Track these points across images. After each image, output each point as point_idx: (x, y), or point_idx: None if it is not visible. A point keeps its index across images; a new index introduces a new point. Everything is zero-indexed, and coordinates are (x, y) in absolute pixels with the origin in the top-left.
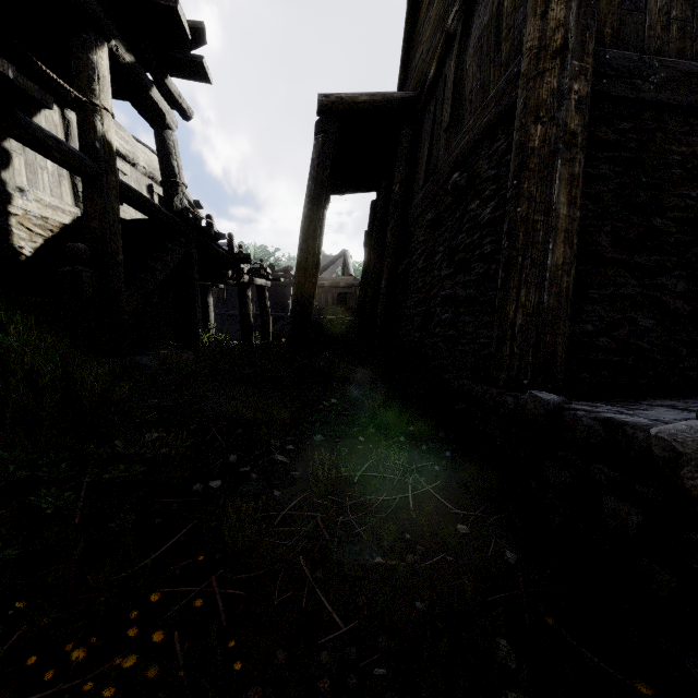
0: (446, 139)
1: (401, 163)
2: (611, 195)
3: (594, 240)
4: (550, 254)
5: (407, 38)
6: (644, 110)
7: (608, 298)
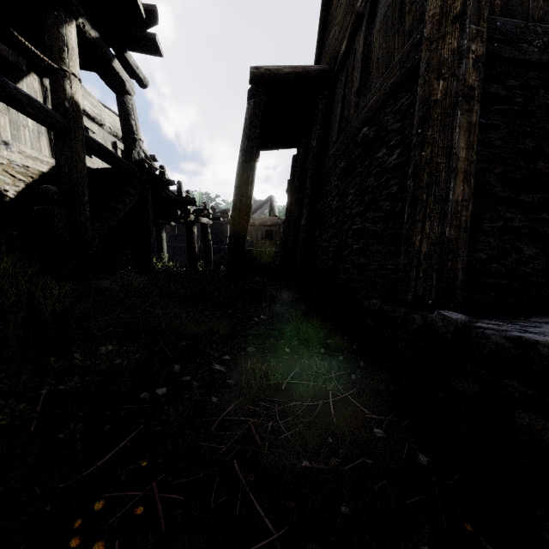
0: (356, 100)
1: (318, 122)
2: (501, 142)
3: (487, 181)
4: (451, 192)
5: (322, 22)
6: (528, 70)
7: (498, 230)
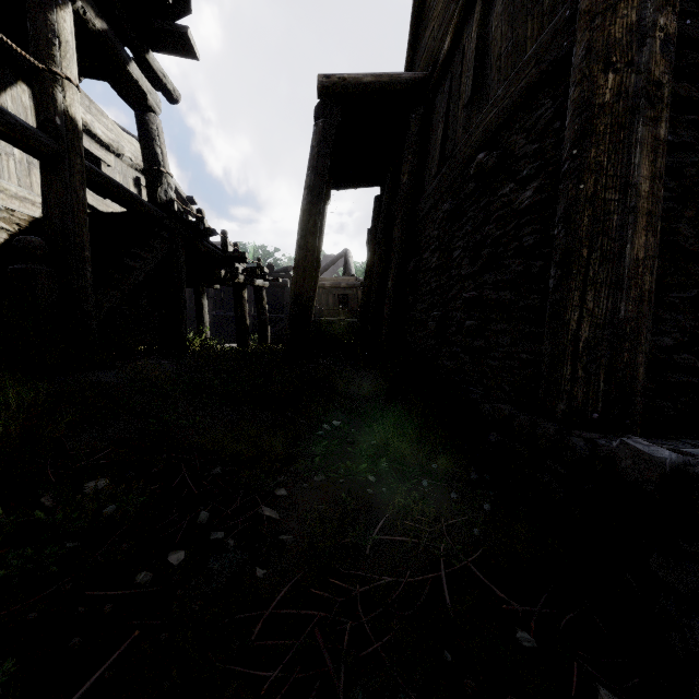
0: (466, 117)
1: (410, 150)
2: (695, 170)
3: (674, 228)
4: (628, 245)
5: (415, 16)
6: None
7: (690, 302)
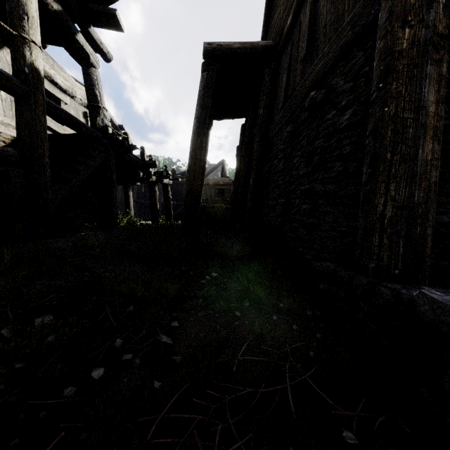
0: (302, 68)
1: (264, 93)
2: None
3: None
4: (420, 150)
5: (268, 4)
6: None
7: None
